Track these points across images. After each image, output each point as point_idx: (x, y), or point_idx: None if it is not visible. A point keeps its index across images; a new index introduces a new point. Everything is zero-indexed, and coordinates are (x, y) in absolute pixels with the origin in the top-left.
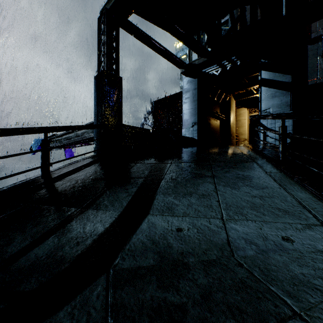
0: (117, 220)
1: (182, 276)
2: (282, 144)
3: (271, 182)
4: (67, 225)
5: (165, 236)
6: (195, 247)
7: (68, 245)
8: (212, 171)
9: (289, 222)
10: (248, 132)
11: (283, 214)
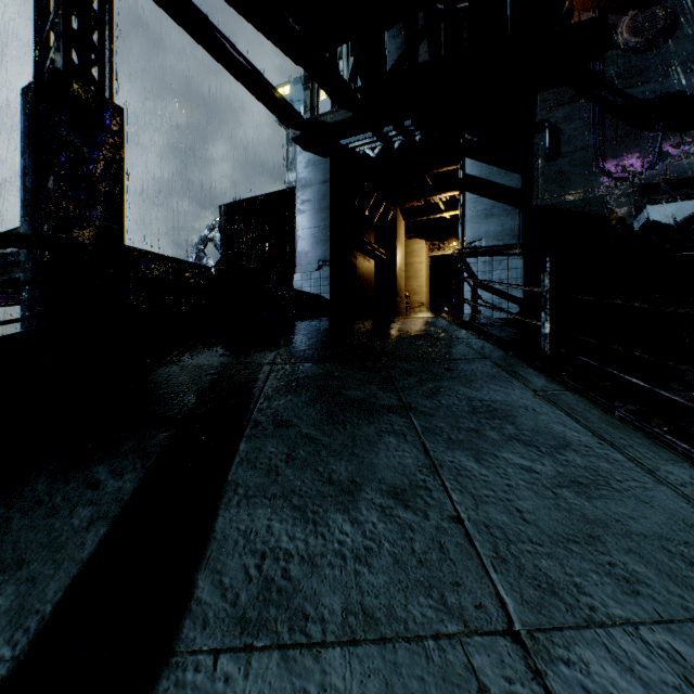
0: None
1: None
2: (552, 315)
3: (567, 423)
4: None
5: None
6: None
7: None
8: (398, 391)
9: None
10: (427, 289)
11: (690, 564)
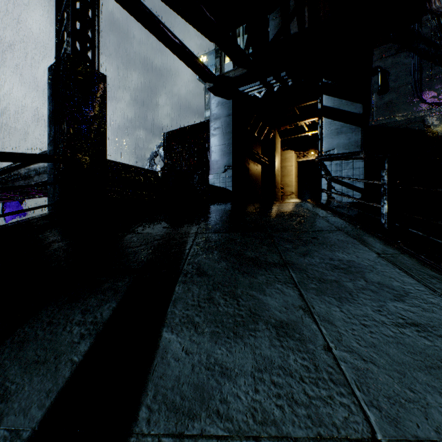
0: None
1: None
2: (389, 200)
3: (405, 278)
4: None
5: None
6: None
7: None
8: (280, 253)
9: None
10: (296, 183)
11: None
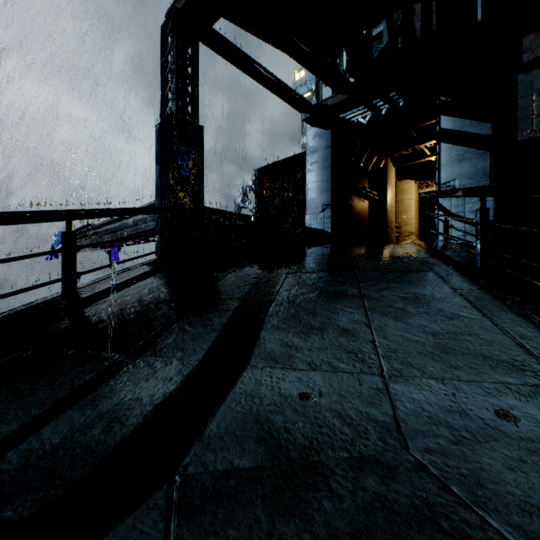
0: (191, 376)
1: (313, 490)
2: (482, 239)
3: (466, 307)
4: (102, 387)
5: (279, 409)
6: (335, 429)
7: (101, 424)
8: (360, 288)
9: (505, 381)
10: (416, 221)
11: (492, 366)
